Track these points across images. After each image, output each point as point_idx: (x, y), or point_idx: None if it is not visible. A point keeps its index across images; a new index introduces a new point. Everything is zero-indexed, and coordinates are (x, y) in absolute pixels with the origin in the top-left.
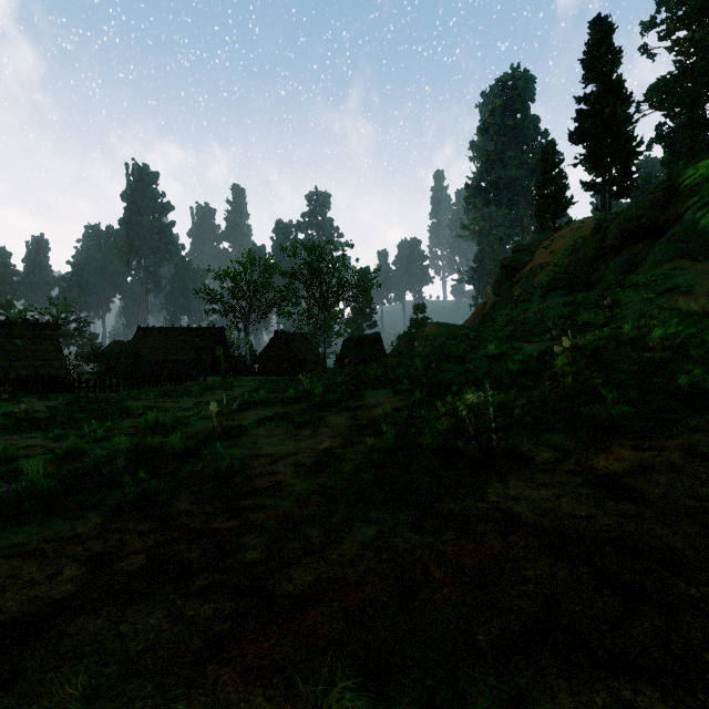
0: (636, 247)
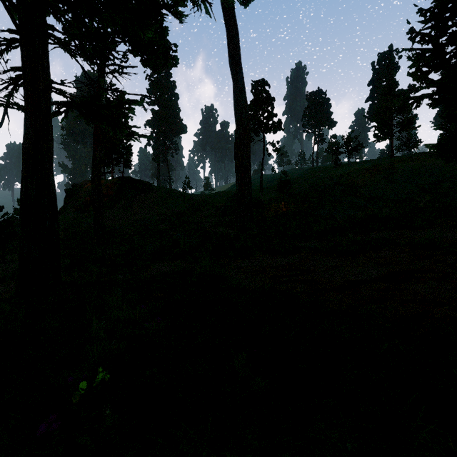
0: (104, 200)
